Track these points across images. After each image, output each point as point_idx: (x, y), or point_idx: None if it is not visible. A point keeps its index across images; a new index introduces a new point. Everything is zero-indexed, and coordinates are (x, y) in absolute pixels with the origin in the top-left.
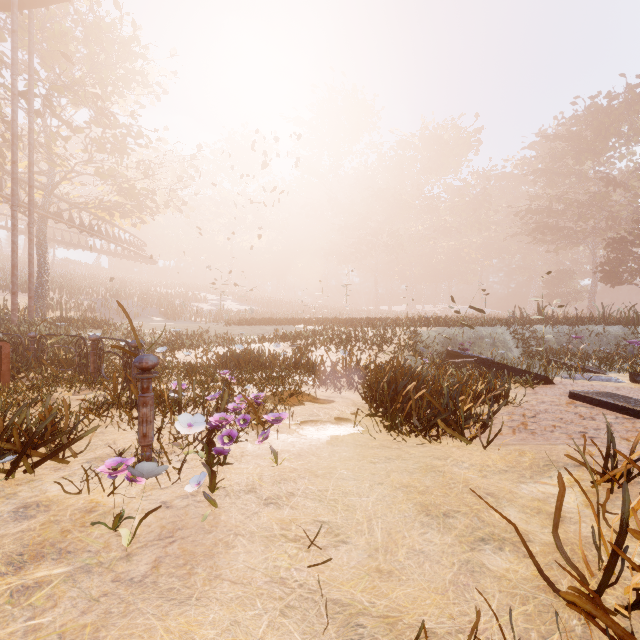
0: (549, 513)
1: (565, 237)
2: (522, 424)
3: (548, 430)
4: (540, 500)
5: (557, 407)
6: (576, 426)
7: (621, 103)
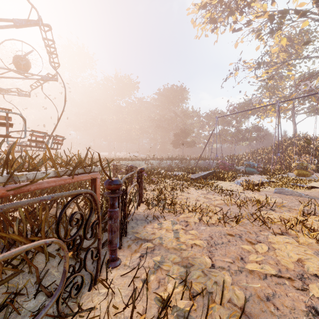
0: None
1: (165, 130)
2: None
3: None
4: None
5: None
6: None
7: (179, 90)
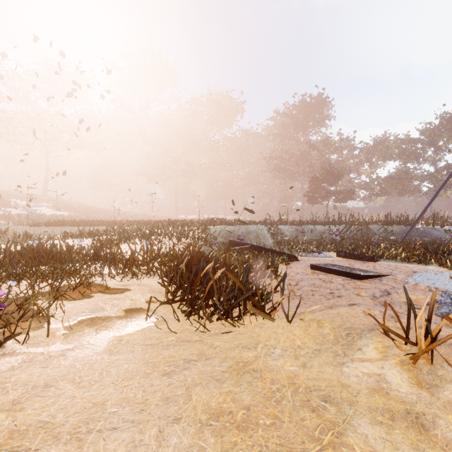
0: (403, 414)
1: (289, 175)
2: (291, 291)
3: (310, 294)
4: (377, 390)
5: (307, 276)
6: (325, 288)
7: (316, 102)
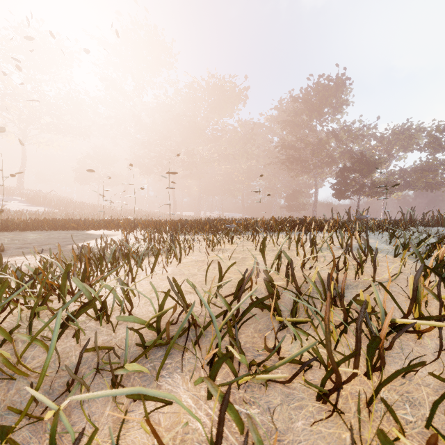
0: None
1: (303, 167)
2: None
3: None
4: None
5: None
6: None
7: (335, 84)
